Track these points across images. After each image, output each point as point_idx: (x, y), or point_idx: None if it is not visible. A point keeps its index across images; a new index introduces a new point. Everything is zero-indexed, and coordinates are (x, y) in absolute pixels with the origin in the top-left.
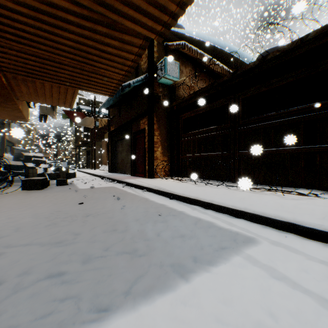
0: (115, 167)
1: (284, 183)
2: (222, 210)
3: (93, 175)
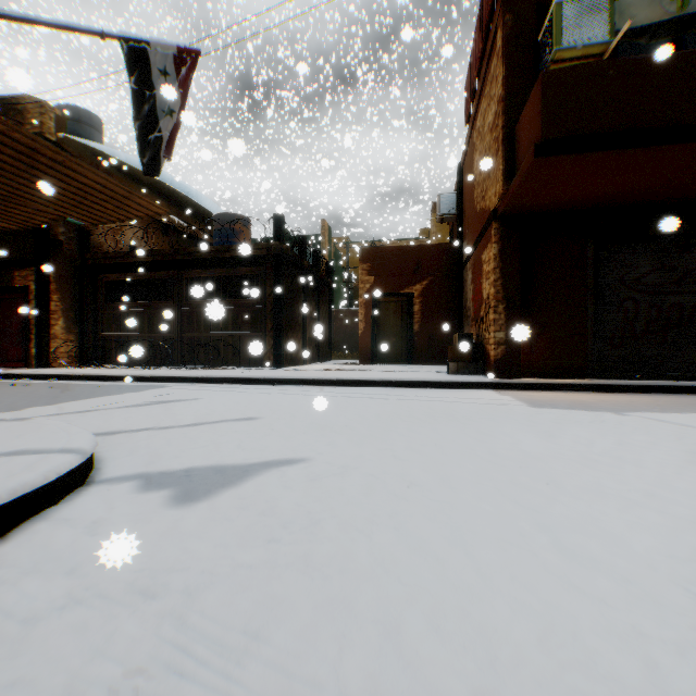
0: None
1: (220, 362)
2: (158, 380)
3: None
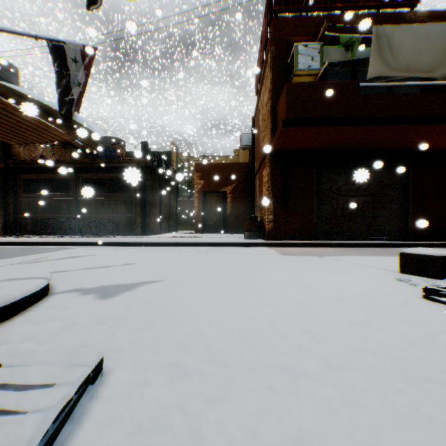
0: None
1: (105, 233)
2: (65, 244)
3: None
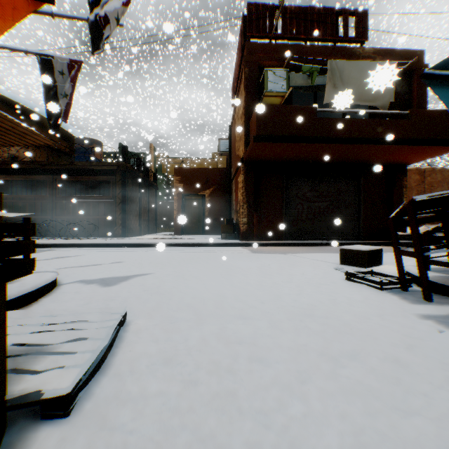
0: None
1: (84, 235)
2: (45, 246)
3: None
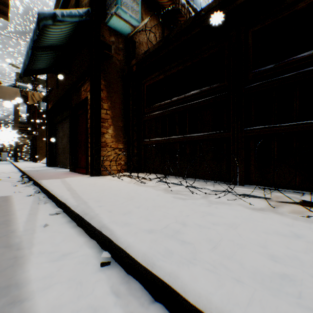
0: (56, 160)
1: None
2: None
3: (20, 170)
